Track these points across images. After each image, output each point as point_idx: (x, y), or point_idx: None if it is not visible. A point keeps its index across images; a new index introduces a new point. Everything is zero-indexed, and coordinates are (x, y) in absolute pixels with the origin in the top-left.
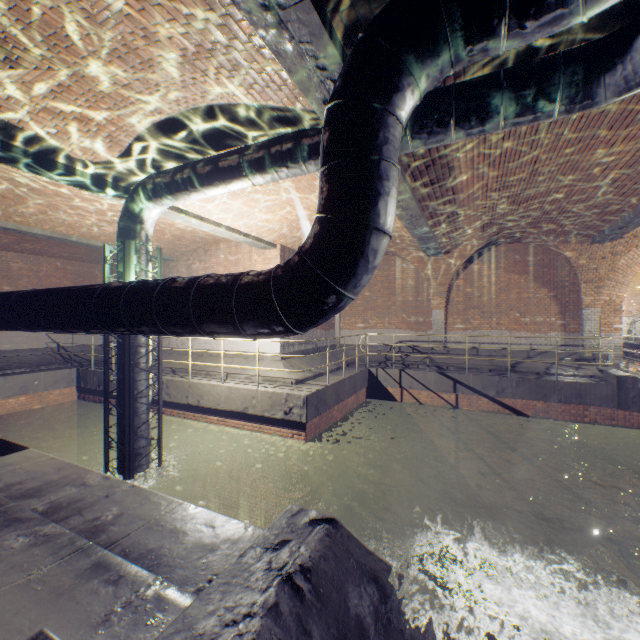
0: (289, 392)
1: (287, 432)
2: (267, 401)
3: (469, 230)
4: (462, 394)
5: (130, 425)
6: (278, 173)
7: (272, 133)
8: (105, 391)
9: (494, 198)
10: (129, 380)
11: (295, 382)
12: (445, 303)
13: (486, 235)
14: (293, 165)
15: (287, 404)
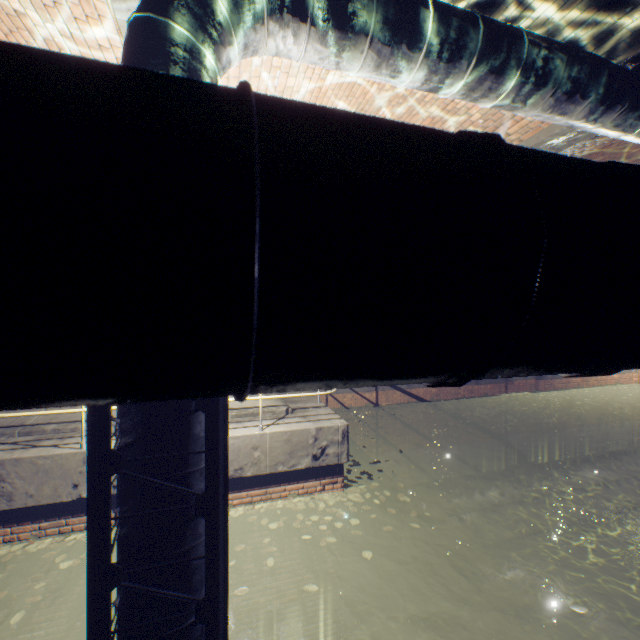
0: (321, 425)
1: (314, 485)
2: (282, 447)
3: None
4: (381, 391)
5: (225, 621)
6: (549, 99)
7: (547, 34)
8: (102, 560)
9: None
10: (222, 493)
11: (291, 409)
12: None
13: None
14: (578, 98)
15: (318, 444)
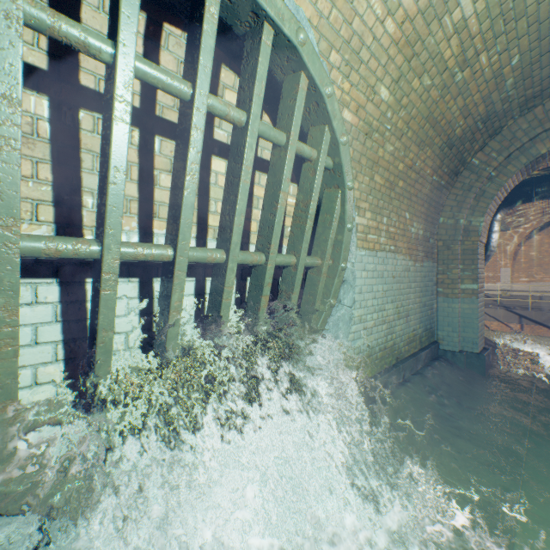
0: None
1: None
2: None
3: (531, 216)
4: (525, 325)
5: None
6: None
7: None
8: None
9: (547, 203)
10: None
11: None
12: (511, 263)
13: (546, 217)
14: None
15: None
